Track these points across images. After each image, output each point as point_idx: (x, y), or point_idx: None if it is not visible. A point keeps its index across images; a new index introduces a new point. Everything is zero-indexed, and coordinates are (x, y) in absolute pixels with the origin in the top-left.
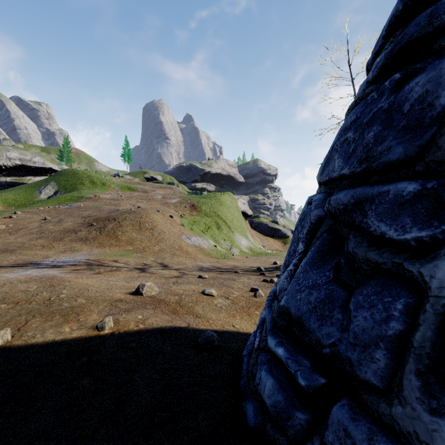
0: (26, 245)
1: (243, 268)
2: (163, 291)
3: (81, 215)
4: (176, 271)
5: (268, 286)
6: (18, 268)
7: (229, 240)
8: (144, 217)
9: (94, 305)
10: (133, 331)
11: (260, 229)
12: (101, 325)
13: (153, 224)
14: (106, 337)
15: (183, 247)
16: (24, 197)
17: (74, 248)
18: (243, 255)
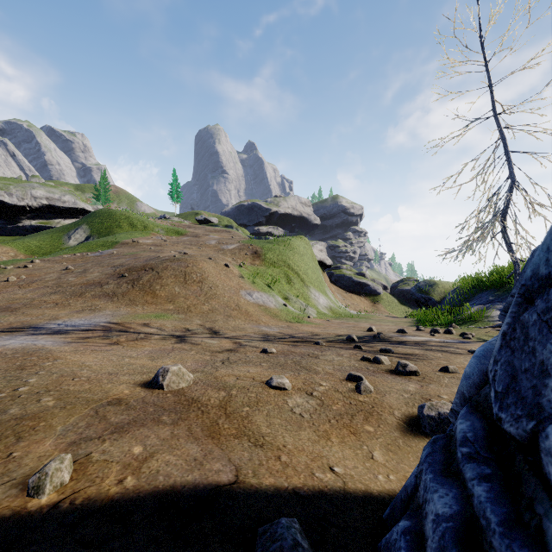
0: (34, 302)
1: (326, 336)
2: (201, 380)
3: (112, 263)
4: (230, 341)
5: (373, 370)
6: (5, 335)
7: (303, 298)
8: (190, 267)
9: (63, 414)
10: (104, 500)
11: (342, 284)
12: (37, 482)
13: (202, 276)
14: (31, 523)
15: (242, 307)
16: (50, 244)
17: (96, 306)
18: (321, 317)
